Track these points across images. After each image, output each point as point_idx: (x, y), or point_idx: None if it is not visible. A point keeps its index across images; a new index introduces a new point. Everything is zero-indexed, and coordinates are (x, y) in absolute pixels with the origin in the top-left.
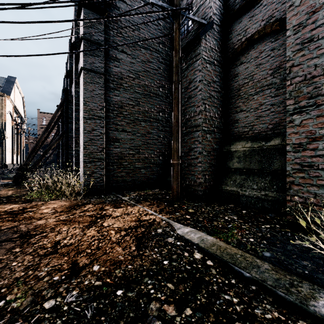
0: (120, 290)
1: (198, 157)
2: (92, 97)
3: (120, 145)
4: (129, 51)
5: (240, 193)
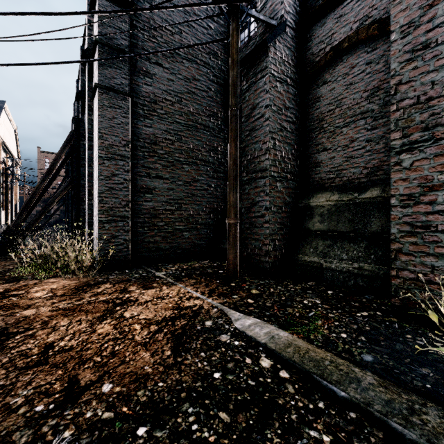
0: (143, 426)
1: (264, 215)
2: (112, 127)
3: (153, 197)
4: (166, 64)
5: (324, 265)
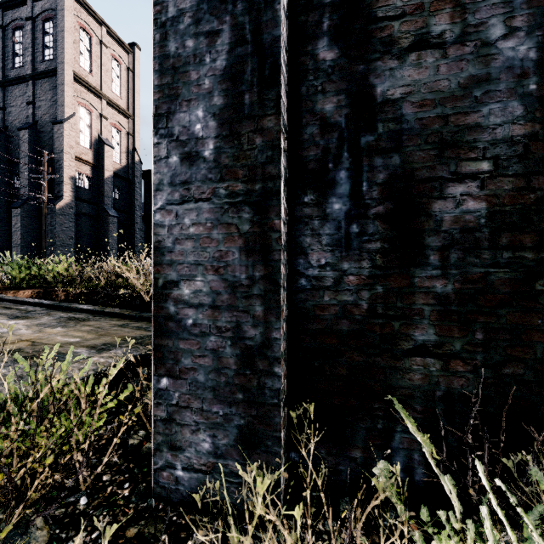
0: None
1: None
2: None
3: None
4: None
5: None
